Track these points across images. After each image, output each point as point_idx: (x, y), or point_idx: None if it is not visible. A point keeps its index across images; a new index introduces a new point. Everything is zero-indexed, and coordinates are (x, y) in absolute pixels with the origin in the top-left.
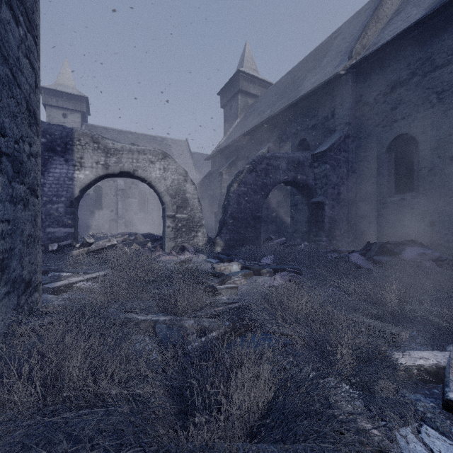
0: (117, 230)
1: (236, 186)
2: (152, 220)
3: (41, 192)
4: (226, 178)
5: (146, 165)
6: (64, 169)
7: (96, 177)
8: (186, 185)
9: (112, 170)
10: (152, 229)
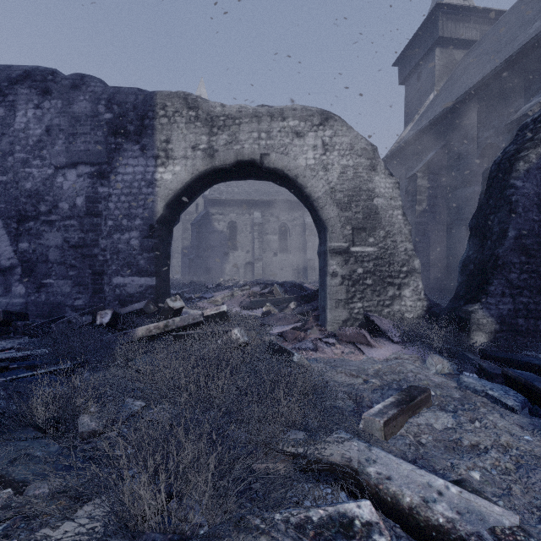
0: (254, 276)
1: (537, 156)
2: (296, 263)
3: (104, 211)
4: (423, 185)
5: (287, 141)
6: (139, 166)
7: (193, 176)
8: (374, 179)
9: (220, 159)
10: (296, 275)
